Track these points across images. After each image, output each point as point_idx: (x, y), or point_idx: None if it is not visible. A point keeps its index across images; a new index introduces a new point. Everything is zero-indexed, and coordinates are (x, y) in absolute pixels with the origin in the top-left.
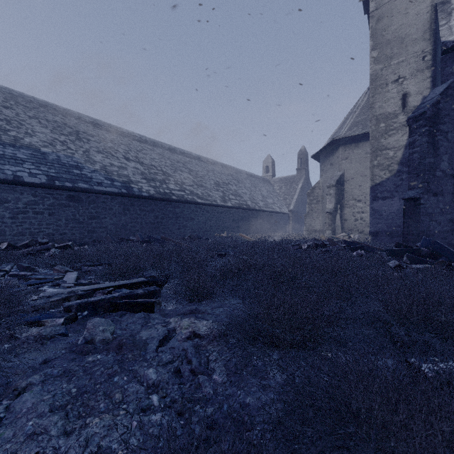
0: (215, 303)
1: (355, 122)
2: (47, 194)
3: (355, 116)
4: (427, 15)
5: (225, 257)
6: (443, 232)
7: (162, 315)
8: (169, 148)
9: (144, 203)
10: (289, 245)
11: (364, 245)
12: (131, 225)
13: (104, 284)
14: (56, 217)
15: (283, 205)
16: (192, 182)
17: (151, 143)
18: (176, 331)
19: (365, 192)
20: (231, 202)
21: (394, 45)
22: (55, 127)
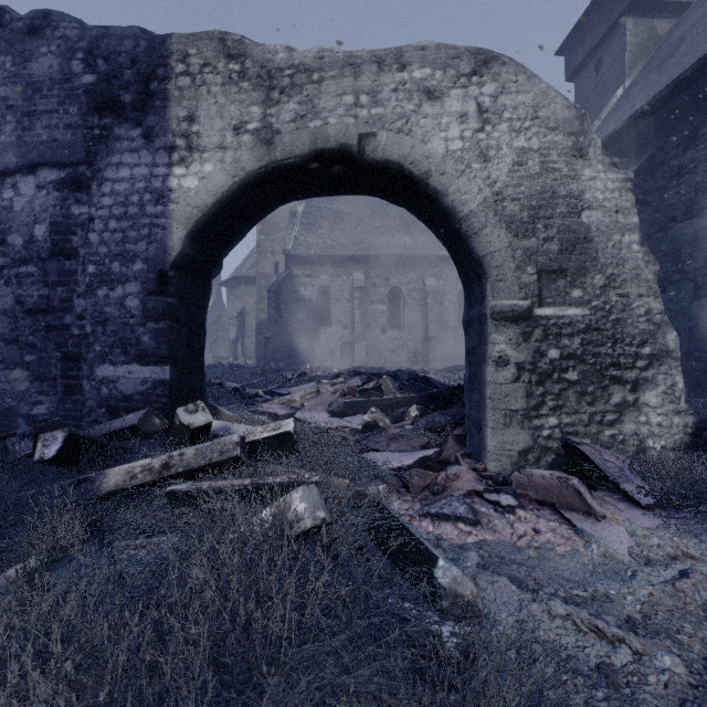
0: None
1: (255, 263)
2: None
3: (255, 258)
4: (289, 215)
5: None
6: (284, 357)
7: None
8: None
9: None
10: None
11: (243, 366)
12: None
13: None
14: None
15: None
16: None
17: None
18: None
19: None
20: None
21: (271, 226)
22: None
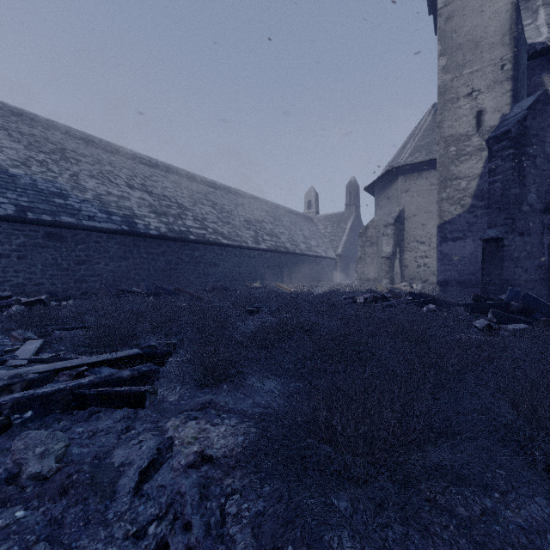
0: (241, 389)
1: (418, 146)
2: (16, 230)
3: (417, 140)
4: (506, 15)
5: (257, 314)
6: (530, 281)
7: (156, 412)
8: (188, 175)
9: (152, 244)
10: (341, 299)
11: (434, 297)
12: (135, 273)
13: (74, 361)
14: (28, 261)
15: (329, 248)
16: (216, 218)
17: (163, 168)
18: (174, 448)
19: (430, 232)
20: (266, 244)
21: (467, 50)
22: (32, 142)
